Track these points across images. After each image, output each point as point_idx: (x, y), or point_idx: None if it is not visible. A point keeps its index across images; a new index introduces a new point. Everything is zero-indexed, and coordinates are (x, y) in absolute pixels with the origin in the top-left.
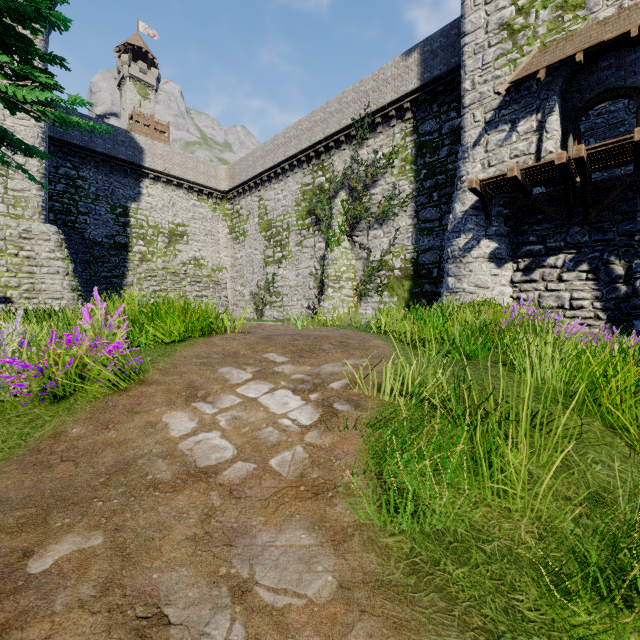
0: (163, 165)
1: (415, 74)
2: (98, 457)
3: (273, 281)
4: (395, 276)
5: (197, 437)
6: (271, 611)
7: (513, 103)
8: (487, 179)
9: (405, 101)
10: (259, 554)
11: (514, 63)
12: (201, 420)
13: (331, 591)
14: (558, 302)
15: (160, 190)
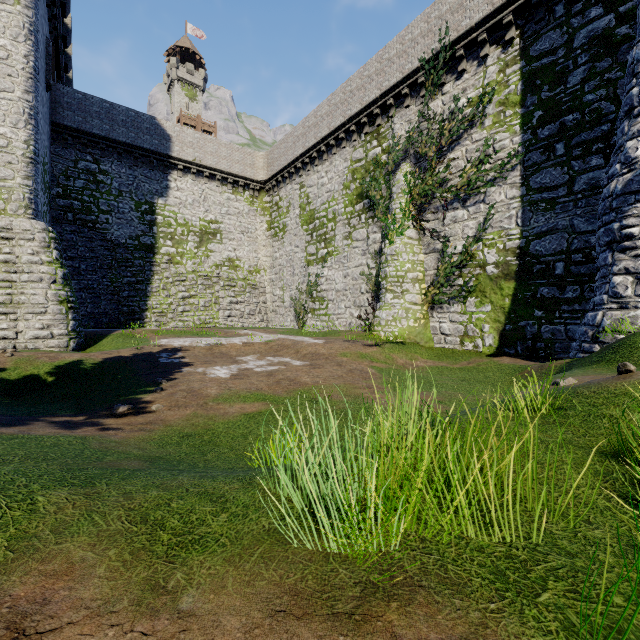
0: (193, 154)
1: None
2: None
3: (316, 284)
4: (487, 275)
5: None
6: None
7: None
8: None
9: (506, 12)
10: None
11: None
12: None
13: None
14: None
15: (190, 183)
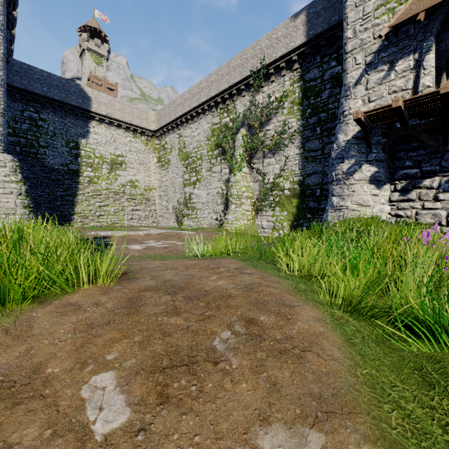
0: (106, 110)
1: (302, 32)
2: None
3: (190, 198)
4: (285, 195)
5: None
6: None
7: (391, 46)
8: (371, 111)
9: (293, 54)
10: None
11: (392, 11)
12: None
13: None
14: (435, 219)
15: (104, 129)
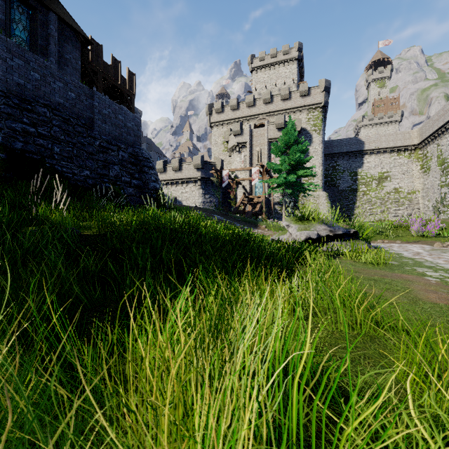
0: (374, 145)
1: None
2: None
3: (444, 198)
4: None
5: None
6: None
7: None
8: None
9: None
10: None
11: None
12: None
13: None
14: None
15: (373, 158)
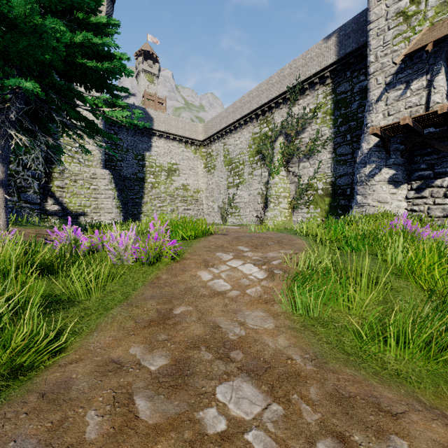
0: (164, 127)
1: (333, 52)
2: (178, 286)
3: (233, 199)
4: (318, 194)
5: (214, 281)
6: (252, 329)
7: (407, 69)
8: (386, 126)
9: (326, 71)
10: (246, 316)
11: (408, 40)
12: (214, 275)
13: (272, 327)
14: (443, 213)
15: (162, 143)
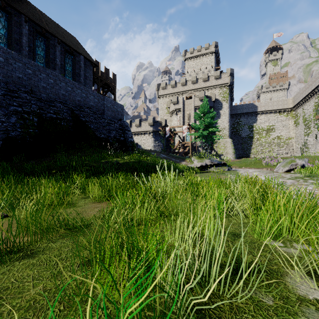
0: (264, 108)
1: None
2: None
3: (306, 142)
4: None
5: None
6: None
7: None
8: None
9: None
10: None
11: None
12: None
13: None
14: None
15: (263, 116)
